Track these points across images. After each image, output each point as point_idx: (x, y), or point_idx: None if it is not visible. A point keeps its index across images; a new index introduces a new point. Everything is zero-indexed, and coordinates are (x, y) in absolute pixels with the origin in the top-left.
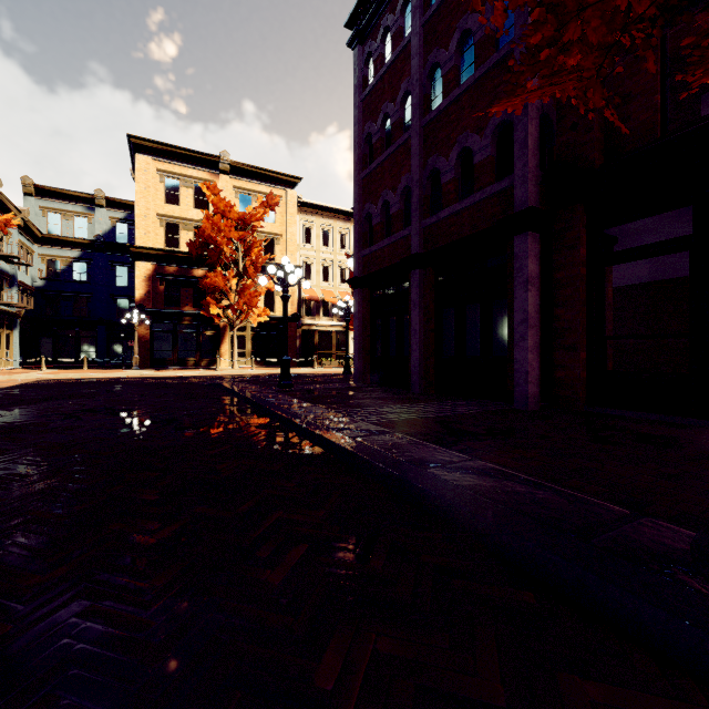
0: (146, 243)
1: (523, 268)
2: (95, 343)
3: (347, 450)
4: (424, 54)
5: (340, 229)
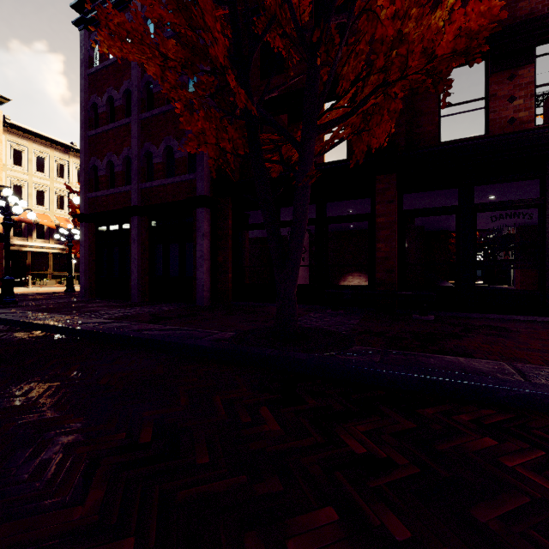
0: None
1: (201, 227)
2: None
3: (91, 331)
4: (142, 70)
5: (58, 159)
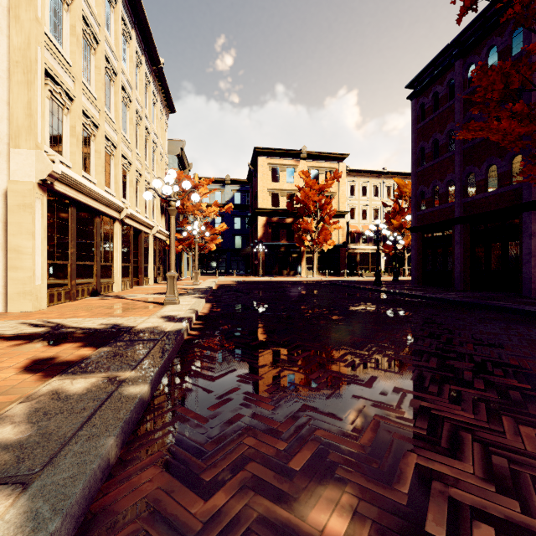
0: (263, 206)
1: (528, 228)
2: (225, 262)
3: (456, 300)
4: (463, 111)
5: (374, 184)
